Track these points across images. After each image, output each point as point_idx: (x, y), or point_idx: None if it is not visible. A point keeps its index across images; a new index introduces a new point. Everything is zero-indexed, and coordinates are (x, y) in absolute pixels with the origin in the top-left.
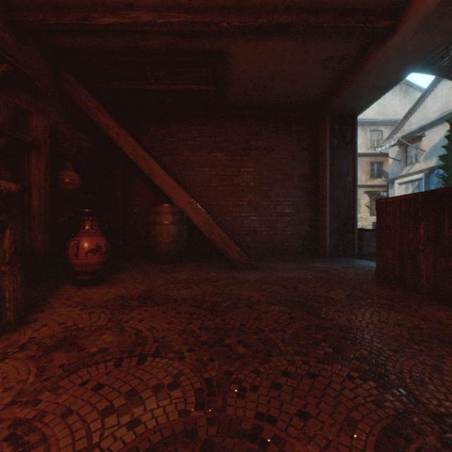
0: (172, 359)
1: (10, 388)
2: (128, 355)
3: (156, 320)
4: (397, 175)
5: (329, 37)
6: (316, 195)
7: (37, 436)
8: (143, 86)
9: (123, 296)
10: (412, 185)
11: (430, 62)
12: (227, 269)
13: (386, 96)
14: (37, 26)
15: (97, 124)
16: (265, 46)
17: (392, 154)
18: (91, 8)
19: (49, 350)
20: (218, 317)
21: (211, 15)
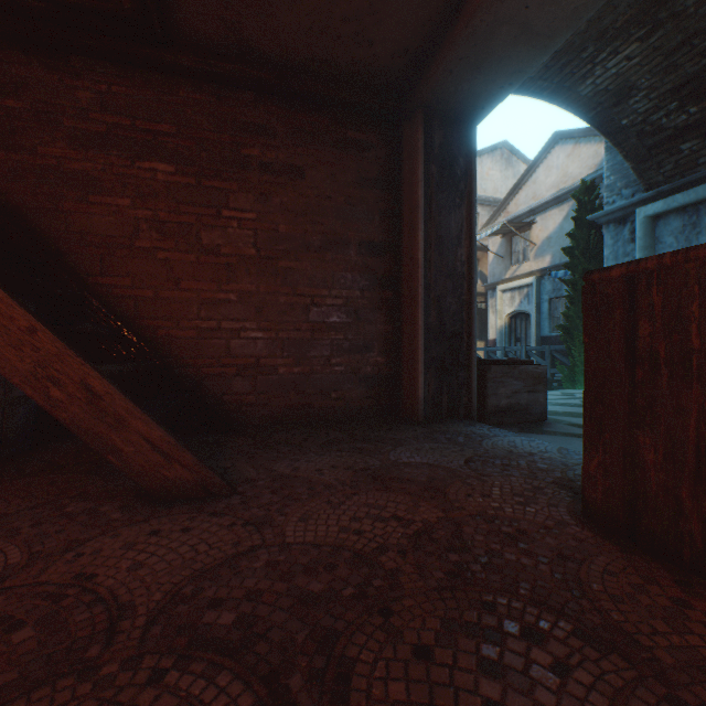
0: None
1: None
2: None
3: None
4: (501, 278)
5: None
6: (397, 288)
7: None
8: None
9: None
10: (520, 293)
11: (567, 84)
12: (111, 510)
13: (484, 162)
14: None
15: None
16: None
17: (493, 247)
18: None
19: None
20: None
21: None
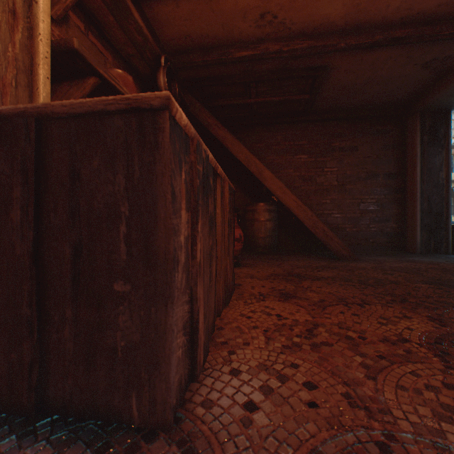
0: (383, 306)
1: (298, 312)
2: (346, 303)
3: (330, 287)
4: None
5: (438, 42)
6: (402, 193)
7: (357, 329)
8: (244, 101)
9: (276, 274)
10: None
11: None
12: (330, 260)
13: None
14: (185, 65)
15: (216, 137)
16: (370, 56)
17: None
18: (228, 46)
19: (284, 298)
20: (379, 288)
21: (330, 39)
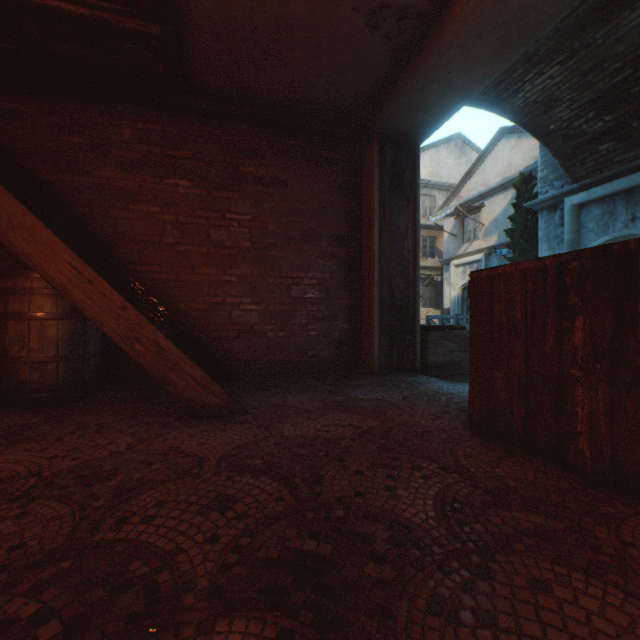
0: None
1: None
2: None
3: None
4: (454, 255)
5: None
6: (358, 271)
7: None
8: None
9: None
10: (471, 268)
11: (502, 97)
12: (173, 421)
13: (440, 152)
14: None
15: None
16: None
17: (448, 227)
18: None
19: None
20: None
21: None
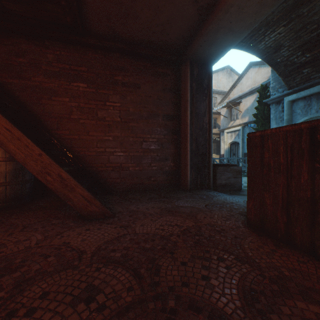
0: None
1: None
2: None
3: None
4: (226, 127)
5: None
6: (179, 134)
7: None
8: None
9: None
10: (235, 133)
11: (253, 44)
12: (70, 222)
13: (219, 75)
14: None
15: None
16: None
17: (223, 113)
18: None
19: None
20: None
21: None
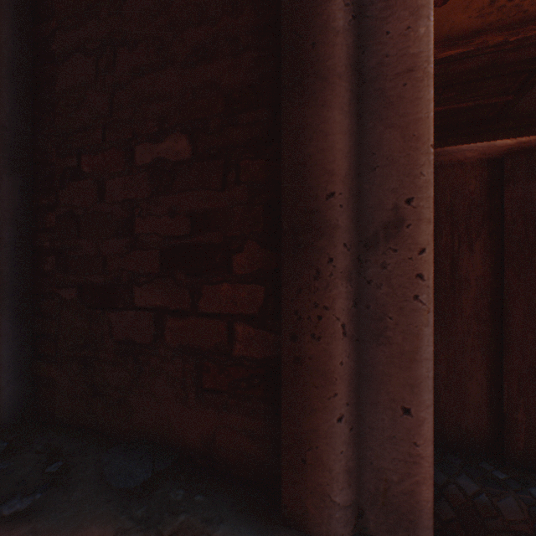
0: None
1: None
2: None
3: None
4: None
5: None
6: None
7: None
8: None
9: None
10: None
11: None
12: None
13: None
14: None
15: None
16: None
17: None
18: None
19: None
20: None
21: None
